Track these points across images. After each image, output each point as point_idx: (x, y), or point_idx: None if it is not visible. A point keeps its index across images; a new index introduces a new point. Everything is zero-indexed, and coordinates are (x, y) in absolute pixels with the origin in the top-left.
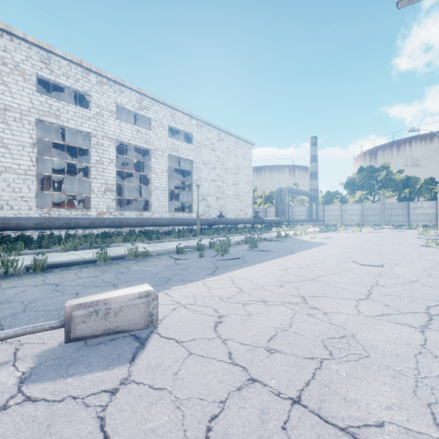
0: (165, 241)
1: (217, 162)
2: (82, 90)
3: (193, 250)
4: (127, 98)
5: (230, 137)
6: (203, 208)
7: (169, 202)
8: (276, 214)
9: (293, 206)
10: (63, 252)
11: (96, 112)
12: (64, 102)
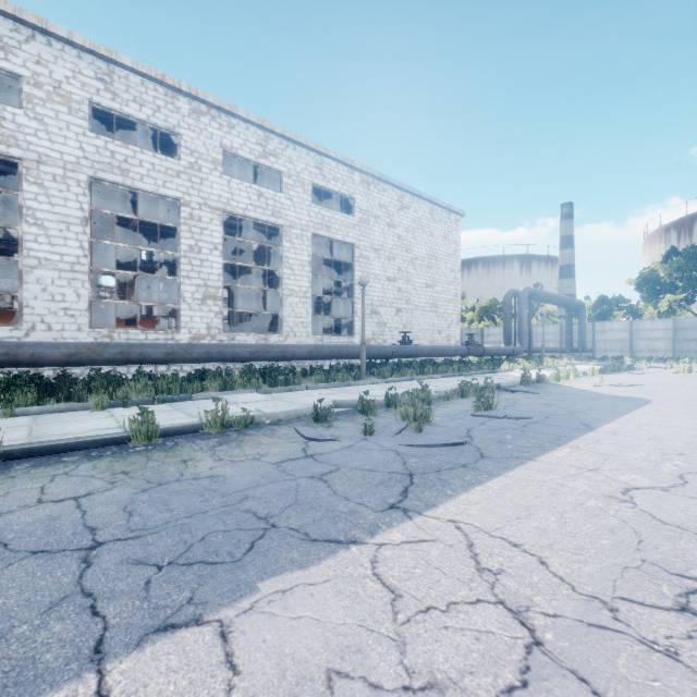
0: (300, 388)
1: (398, 247)
2: (166, 125)
3: (352, 412)
4: (242, 137)
5: (420, 202)
6: (373, 327)
7: (316, 319)
8: (505, 338)
9: (534, 325)
10: (98, 411)
11: (189, 164)
12: (135, 147)
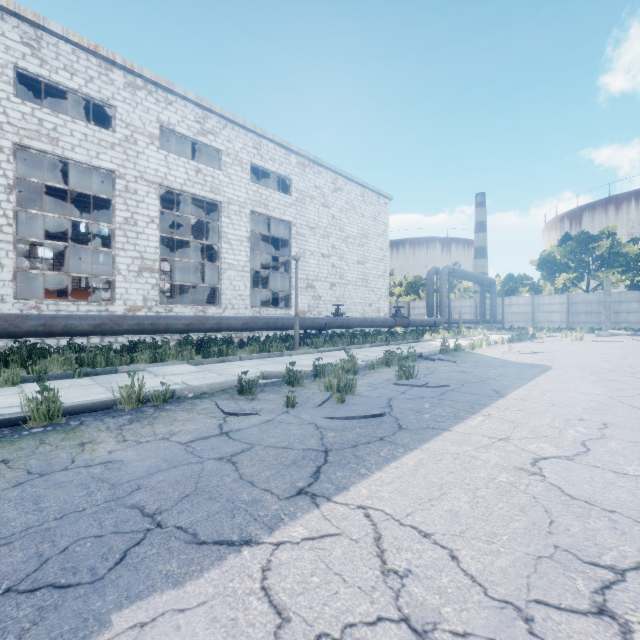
0: (234, 358)
1: (332, 226)
2: (99, 96)
3: (279, 383)
4: (180, 114)
5: (352, 186)
6: (308, 300)
7: (255, 292)
8: (428, 311)
9: (453, 299)
10: (8, 387)
11: (124, 136)
12: (65, 116)
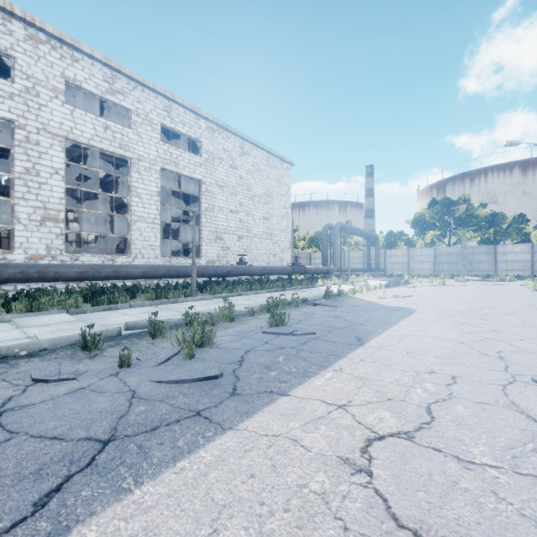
0: (123, 306)
1: (240, 186)
2: None
3: (144, 334)
4: (87, 72)
5: (258, 151)
6: (217, 251)
7: (171, 243)
8: (323, 260)
9: (346, 251)
10: None
11: (24, 87)
12: None
